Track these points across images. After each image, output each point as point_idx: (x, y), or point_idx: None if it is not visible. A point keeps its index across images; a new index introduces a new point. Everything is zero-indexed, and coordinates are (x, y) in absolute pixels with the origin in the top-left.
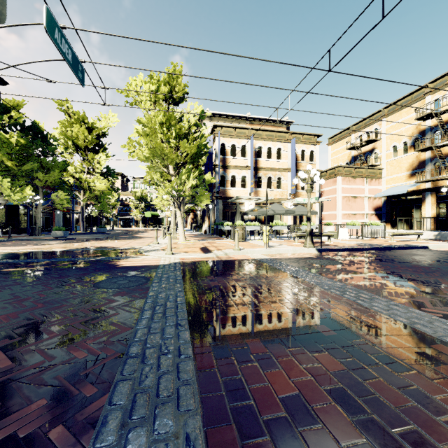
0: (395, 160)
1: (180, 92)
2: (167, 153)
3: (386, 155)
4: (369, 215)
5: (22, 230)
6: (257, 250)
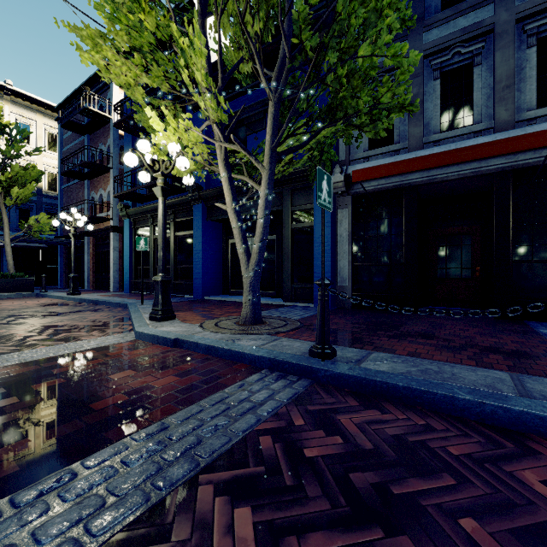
0: None
1: None
2: None
3: None
4: None
5: None
6: None
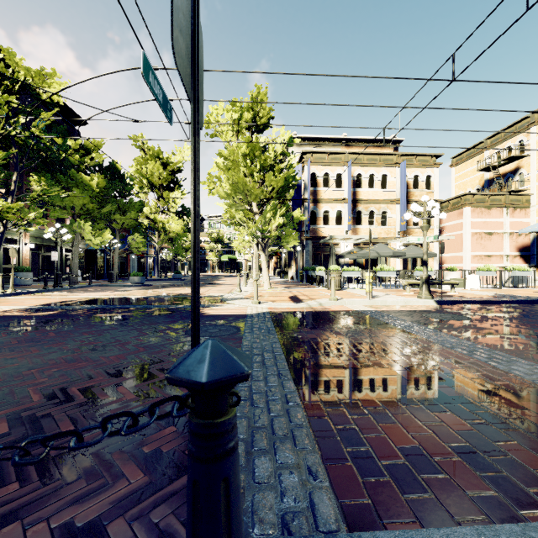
0: None
1: (264, 118)
2: (251, 189)
3: (536, 176)
4: (510, 257)
5: (100, 276)
6: (358, 300)
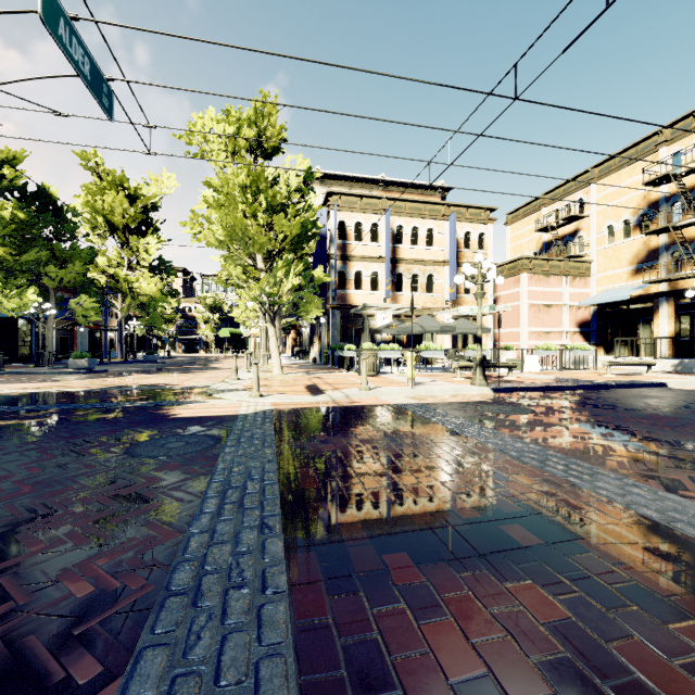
0: (610, 248)
1: (274, 139)
2: (253, 235)
3: (596, 241)
4: (570, 333)
5: (24, 358)
6: (397, 389)
